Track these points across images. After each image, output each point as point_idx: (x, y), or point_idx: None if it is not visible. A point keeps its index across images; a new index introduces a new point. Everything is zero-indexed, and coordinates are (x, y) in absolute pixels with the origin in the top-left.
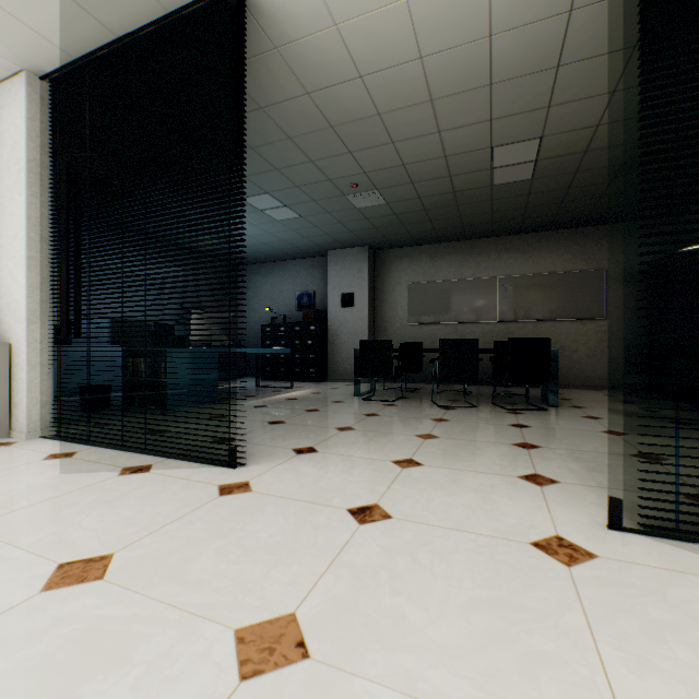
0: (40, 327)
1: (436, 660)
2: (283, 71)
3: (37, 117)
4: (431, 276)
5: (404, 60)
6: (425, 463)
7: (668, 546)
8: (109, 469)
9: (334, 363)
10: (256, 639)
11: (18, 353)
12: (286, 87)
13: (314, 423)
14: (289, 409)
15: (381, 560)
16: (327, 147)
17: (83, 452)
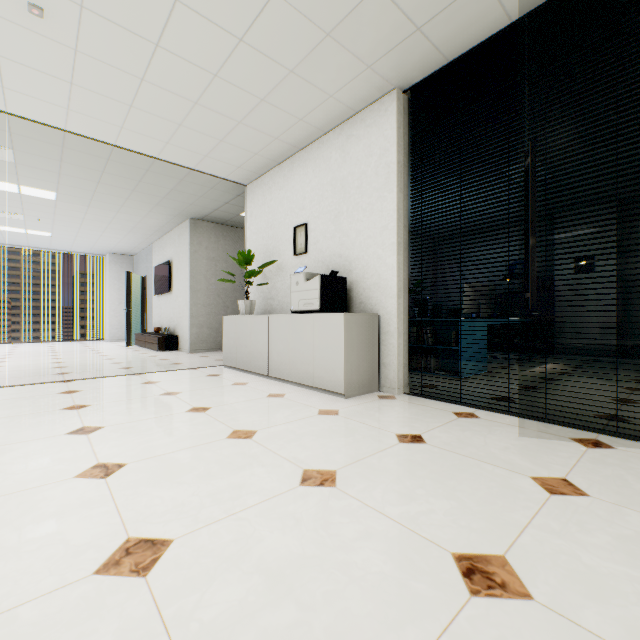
0: (402, 301)
1: None
2: None
3: (400, 125)
4: None
5: None
6: None
7: None
8: (555, 437)
9: (564, 334)
10: None
11: (386, 323)
12: None
13: None
14: (595, 385)
15: None
16: None
17: (479, 414)
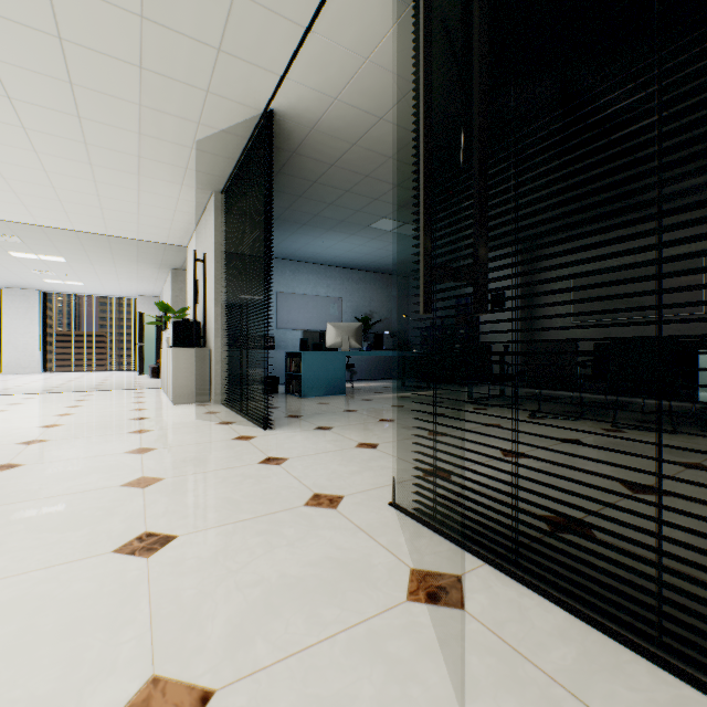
0: (221, 339)
1: (171, 503)
2: (327, 139)
3: (220, 216)
4: (602, 262)
5: (403, 93)
6: (379, 448)
7: (401, 522)
8: (217, 421)
9: None
10: (142, 480)
11: (212, 354)
12: (337, 147)
13: (374, 414)
14: (383, 403)
15: (230, 476)
16: (400, 173)
17: (222, 412)
